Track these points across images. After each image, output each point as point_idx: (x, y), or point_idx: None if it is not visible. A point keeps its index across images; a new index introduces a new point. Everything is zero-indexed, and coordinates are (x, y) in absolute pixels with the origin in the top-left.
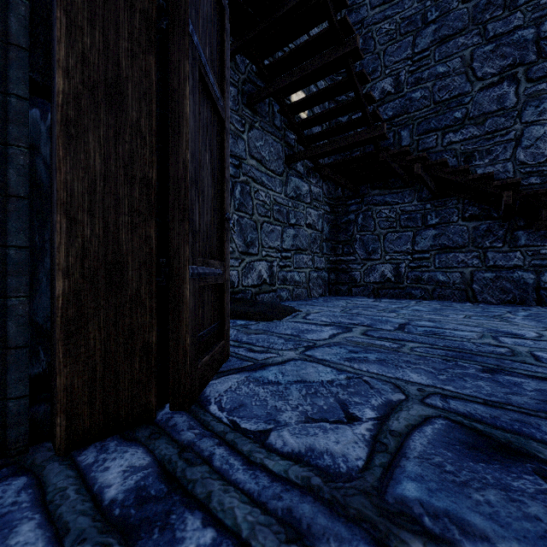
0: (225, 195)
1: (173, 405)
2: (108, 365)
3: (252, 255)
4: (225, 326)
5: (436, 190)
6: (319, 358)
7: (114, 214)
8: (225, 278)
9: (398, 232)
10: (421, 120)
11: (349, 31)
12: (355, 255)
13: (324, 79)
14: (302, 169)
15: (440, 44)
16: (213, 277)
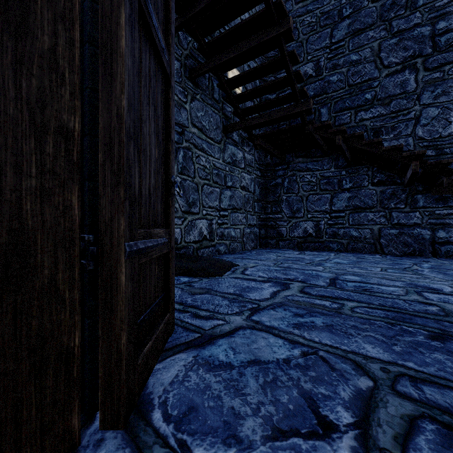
0: (170, 156)
1: (104, 423)
2: (2, 392)
3: (194, 214)
4: (170, 298)
5: (350, 159)
6: (267, 325)
7: (13, 176)
8: (170, 245)
9: (318, 195)
10: (338, 100)
11: (283, 13)
12: (282, 213)
13: (255, 62)
14: (237, 138)
15: (353, 36)
16: (157, 248)
